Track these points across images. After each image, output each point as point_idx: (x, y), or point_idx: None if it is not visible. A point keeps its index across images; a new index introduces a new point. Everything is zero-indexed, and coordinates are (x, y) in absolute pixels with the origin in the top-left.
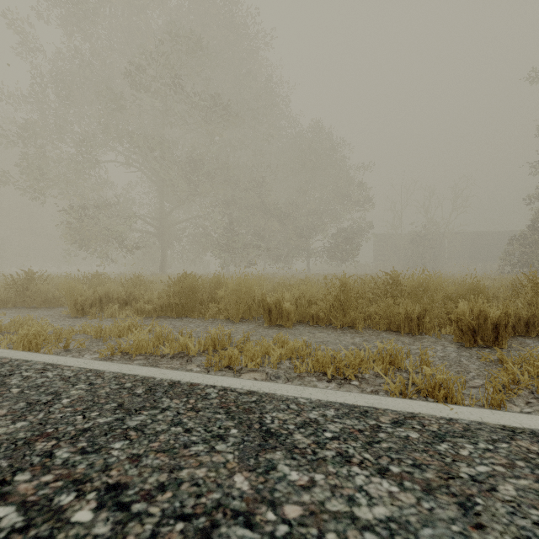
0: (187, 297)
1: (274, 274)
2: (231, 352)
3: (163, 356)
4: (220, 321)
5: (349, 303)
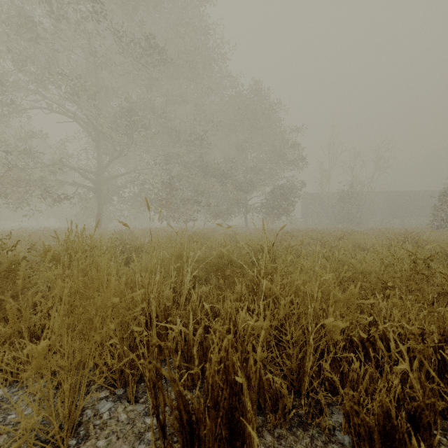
0: None
1: (213, 230)
2: None
3: None
4: (5, 424)
5: None
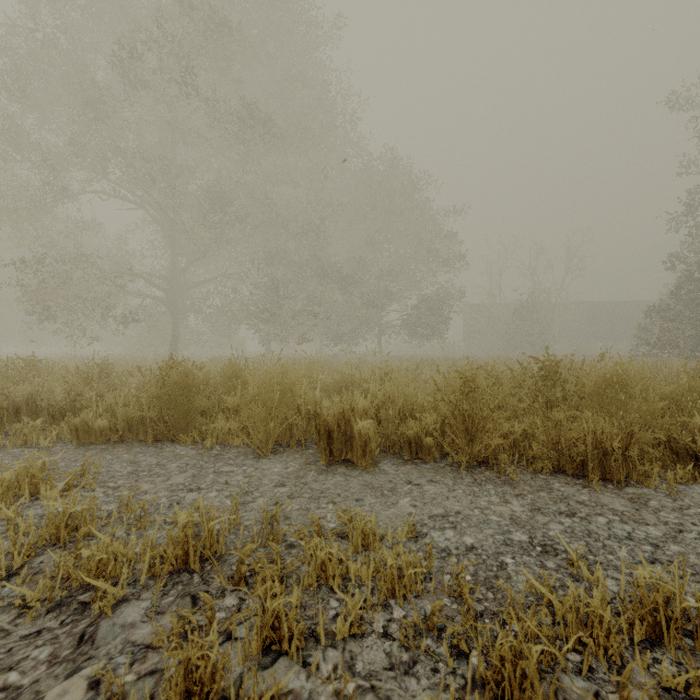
0: (175, 405)
1: (333, 358)
2: (199, 643)
3: (25, 608)
4: (233, 451)
5: (483, 420)
